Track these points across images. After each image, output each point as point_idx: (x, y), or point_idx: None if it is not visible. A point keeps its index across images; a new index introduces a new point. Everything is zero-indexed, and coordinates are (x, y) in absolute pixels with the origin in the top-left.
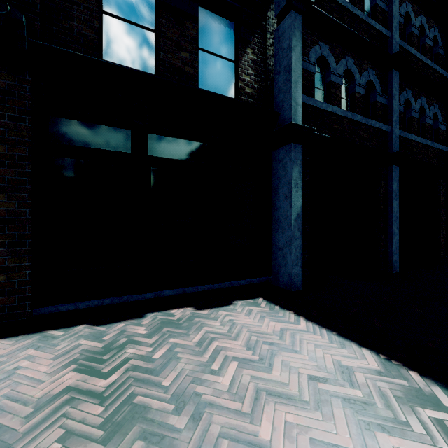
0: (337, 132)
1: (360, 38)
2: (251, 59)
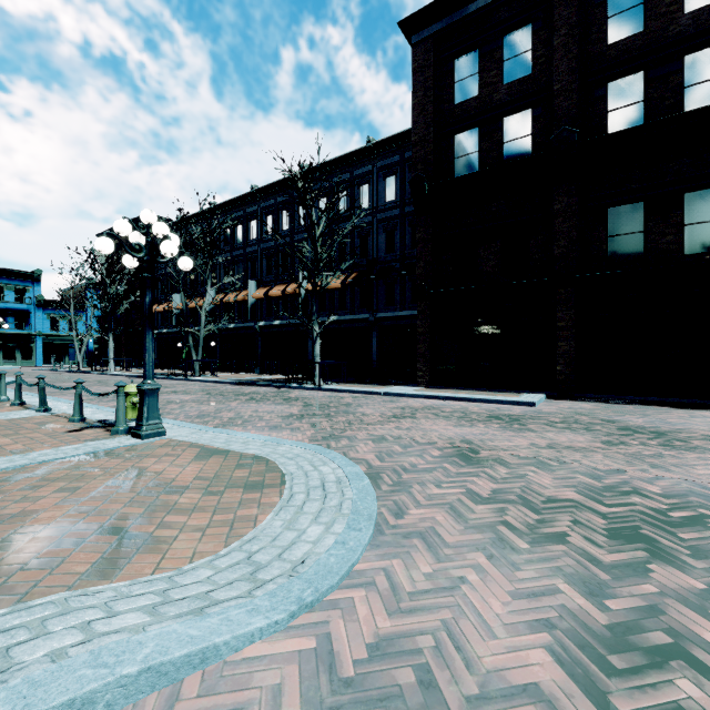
0: None
1: None
2: None
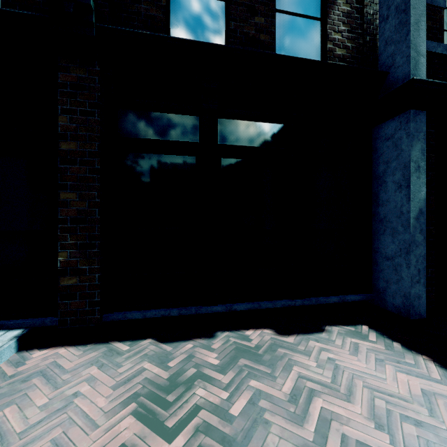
0: None
1: None
2: (343, 11)
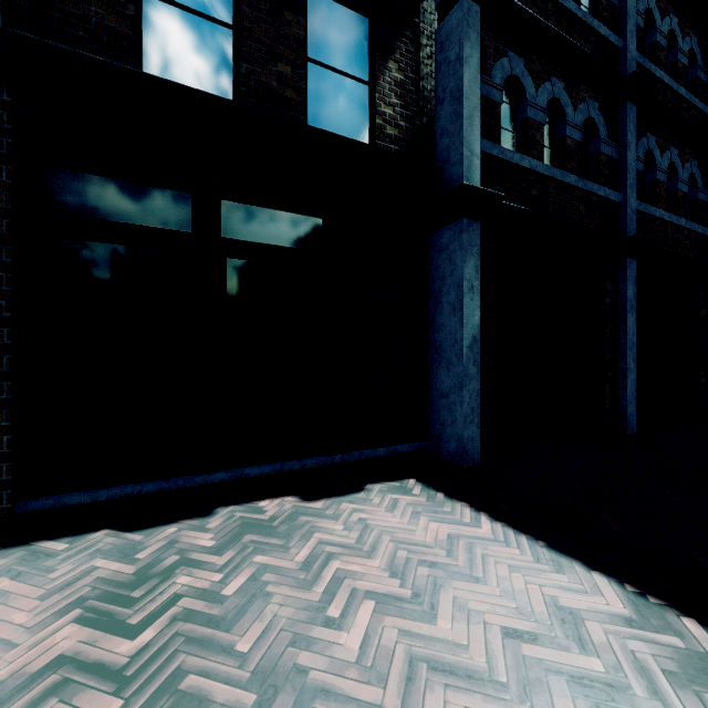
0: (538, 202)
1: (575, 47)
2: (396, 80)
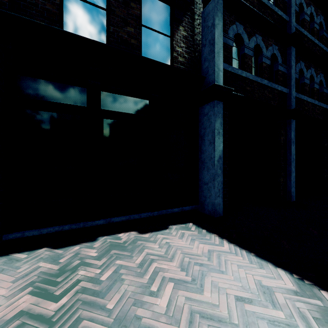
0: (249, 93)
1: (267, 20)
2: (183, 35)
